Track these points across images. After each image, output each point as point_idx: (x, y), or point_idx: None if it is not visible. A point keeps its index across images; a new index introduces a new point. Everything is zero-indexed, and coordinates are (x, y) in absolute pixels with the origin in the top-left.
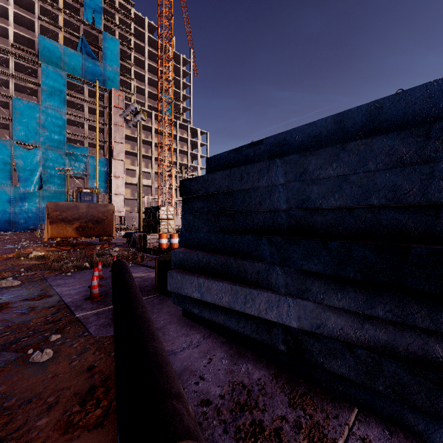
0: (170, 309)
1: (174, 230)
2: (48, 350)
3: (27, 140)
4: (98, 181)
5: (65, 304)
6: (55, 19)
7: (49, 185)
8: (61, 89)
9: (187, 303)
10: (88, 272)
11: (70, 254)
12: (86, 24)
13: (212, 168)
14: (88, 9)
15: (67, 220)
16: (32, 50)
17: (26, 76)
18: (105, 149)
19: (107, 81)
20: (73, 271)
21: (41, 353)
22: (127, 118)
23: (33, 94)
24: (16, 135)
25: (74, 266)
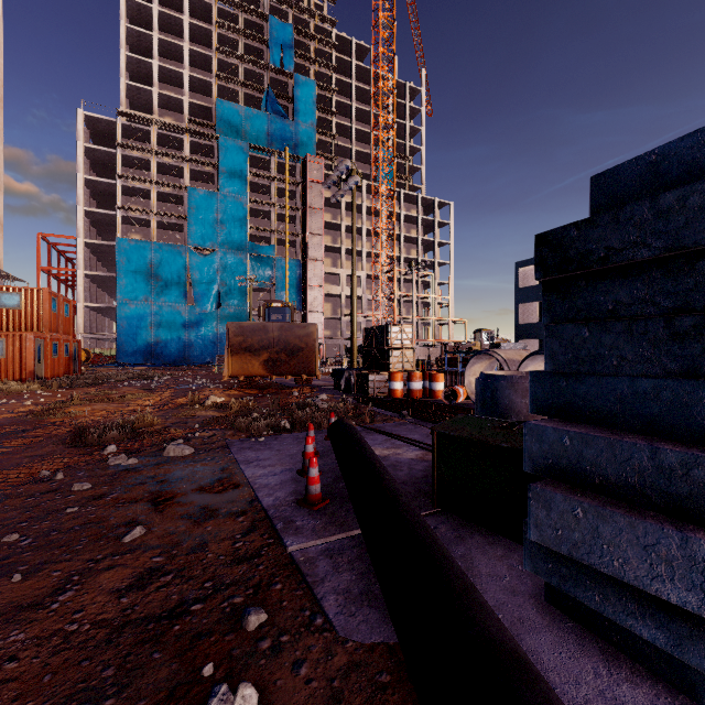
0: (494, 564)
1: (412, 367)
2: (246, 690)
3: (203, 243)
4: (288, 293)
5: (263, 509)
6: (234, 73)
7: (228, 303)
8: (242, 168)
9: (596, 590)
10: (290, 438)
11: (259, 402)
12: (273, 69)
13: (621, 197)
14: (275, 47)
15: (252, 349)
16: (209, 122)
17: (202, 158)
18: (297, 245)
19: (300, 145)
20: (267, 434)
21: (232, 695)
22: (326, 196)
23: (210, 181)
24: (191, 237)
25: (267, 425)
